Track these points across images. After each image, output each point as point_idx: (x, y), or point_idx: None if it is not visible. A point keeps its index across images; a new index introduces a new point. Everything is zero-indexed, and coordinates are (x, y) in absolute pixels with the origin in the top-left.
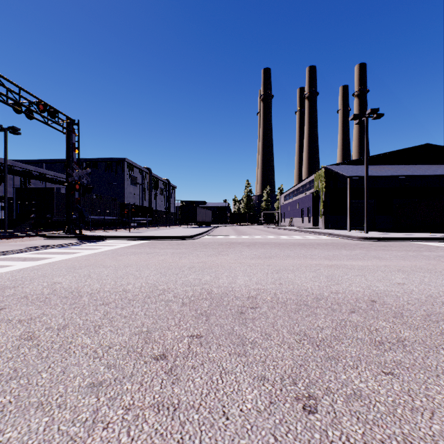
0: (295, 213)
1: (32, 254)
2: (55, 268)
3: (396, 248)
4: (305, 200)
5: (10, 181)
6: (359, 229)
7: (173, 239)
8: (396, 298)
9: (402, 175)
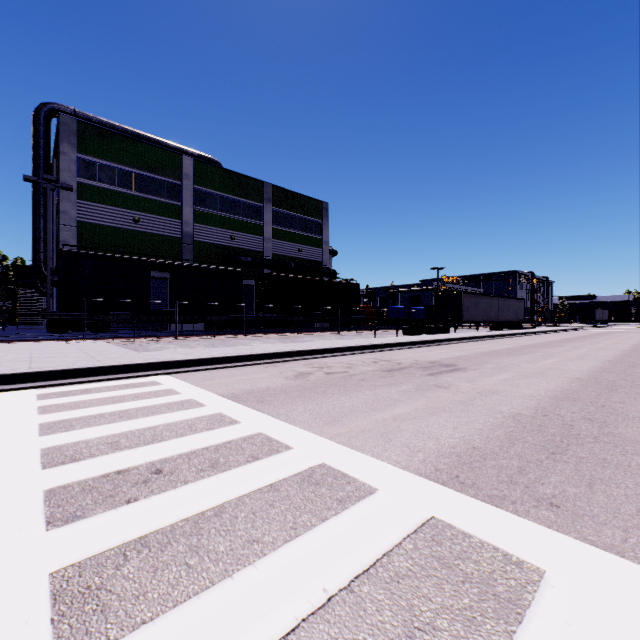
0: None
1: None
2: None
3: None
4: None
5: None
6: None
7: (593, 327)
8: None
9: None
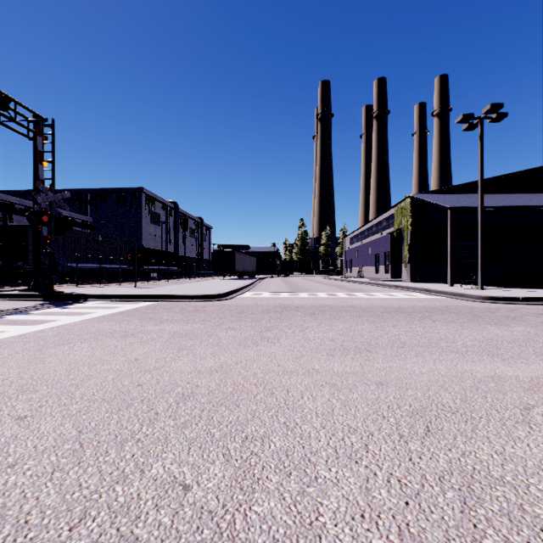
0: (366, 260)
1: None
2: None
3: None
4: (381, 243)
5: None
6: (458, 283)
7: (193, 300)
8: None
9: (526, 205)
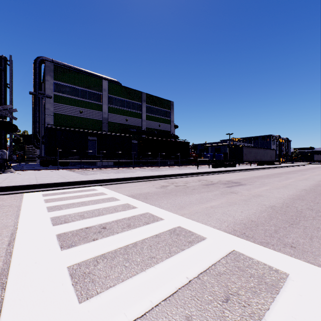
0: None
1: None
2: None
3: None
4: None
5: None
6: None
7: (313, 164)
8: None
9: None
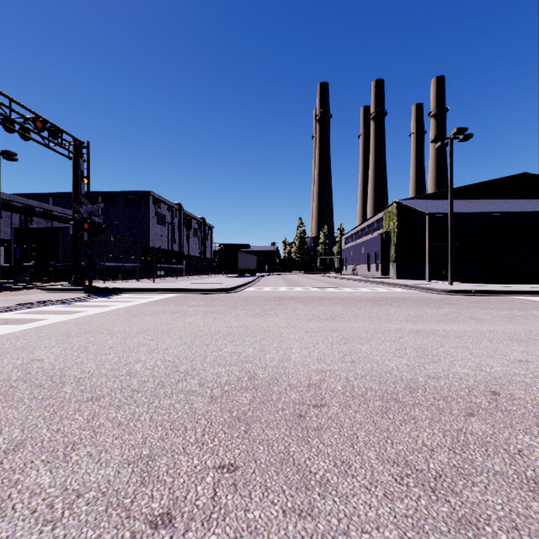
0: (360, 259)
1: (20, 314)
2: (42, 336)
3: (494, 304)
4: (372, 243)
5: (6, 219)
6: (440, 280)
7: (208, 293)
8: (527, 388)
9: (494, 211)
